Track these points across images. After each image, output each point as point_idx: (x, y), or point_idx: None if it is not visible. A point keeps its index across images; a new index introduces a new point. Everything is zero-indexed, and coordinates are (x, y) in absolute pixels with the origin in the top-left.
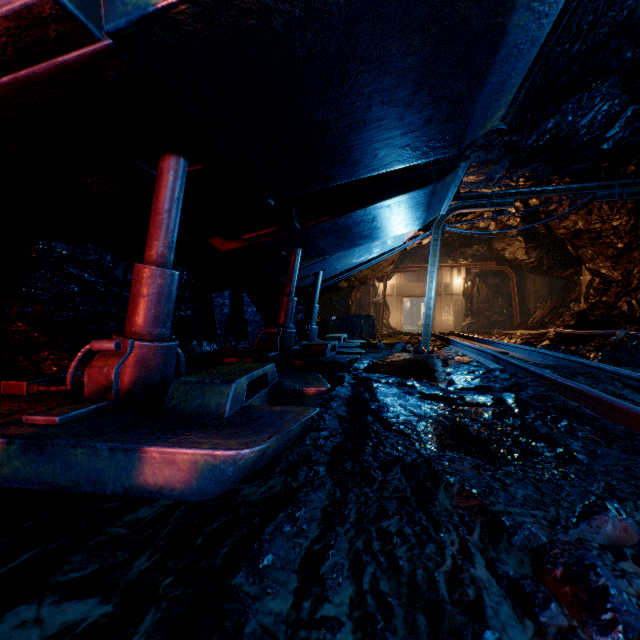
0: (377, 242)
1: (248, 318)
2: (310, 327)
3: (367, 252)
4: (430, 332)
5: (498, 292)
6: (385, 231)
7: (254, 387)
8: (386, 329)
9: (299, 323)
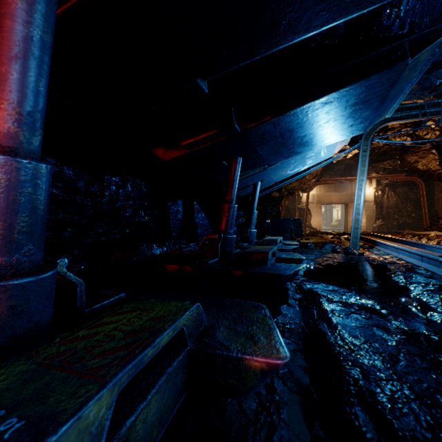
0: (311, 153)
1: (198, 222)
2: (249, 230)
3: (301, 163)
4: (359, 235)
5: (406, 199)
6: (326, 136)
7: (164, 347)
8: (308, 229)
9: (240, 226)
